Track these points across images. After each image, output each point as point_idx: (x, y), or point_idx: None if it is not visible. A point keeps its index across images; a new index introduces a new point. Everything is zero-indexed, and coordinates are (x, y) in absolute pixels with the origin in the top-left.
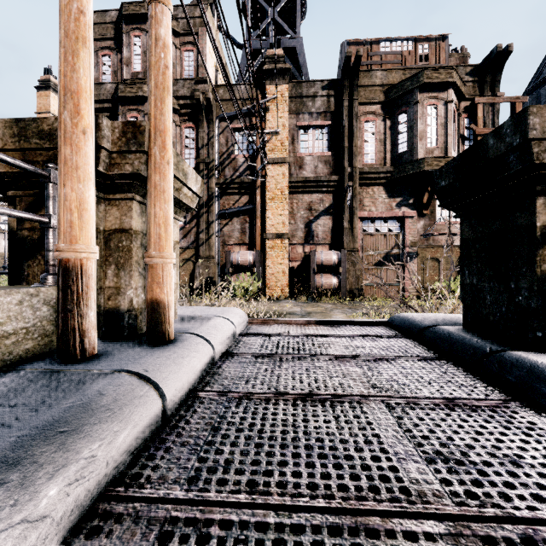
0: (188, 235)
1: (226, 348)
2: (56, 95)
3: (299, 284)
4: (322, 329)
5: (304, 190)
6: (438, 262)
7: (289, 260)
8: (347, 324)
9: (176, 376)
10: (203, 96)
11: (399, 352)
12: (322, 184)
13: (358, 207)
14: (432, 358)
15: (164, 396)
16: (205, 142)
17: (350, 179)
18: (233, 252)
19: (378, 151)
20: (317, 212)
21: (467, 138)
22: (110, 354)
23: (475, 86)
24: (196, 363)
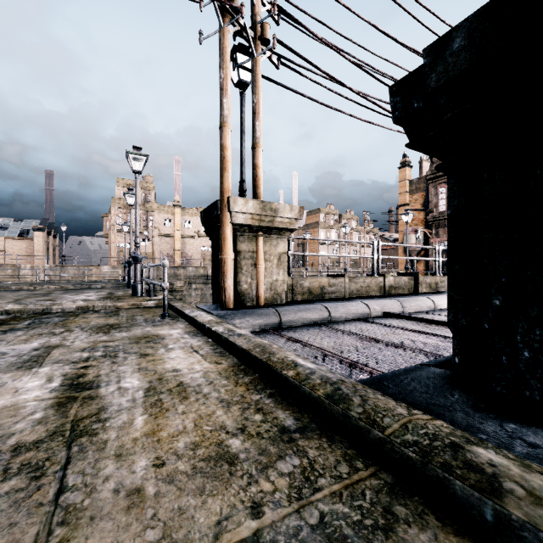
0: None
1: None
2: (408, 168)
3: None
4: None
5: None
6: None
7: None
8: None
9: None
10: None
11: None
12: None
13: None
14: None
15: None
16: None
17: None
18: None
19: None
20: None
21: None
22: None
23: None
24: None
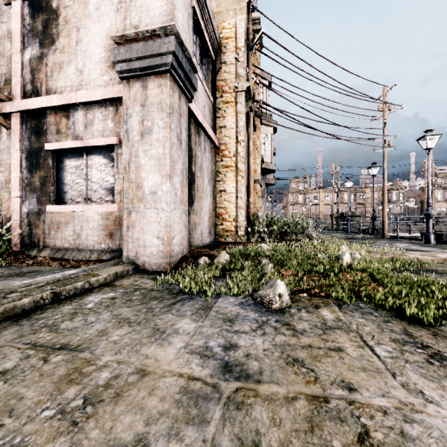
0: None
1: None
2: None
3: None
4: None
5: None
6: None
7: None
8: None
9: None
10: None
11: None
12: None
13: None
14: None
15: None
16: None
17: None
18: None
19: None
20: None
21: None
22: None
23: None
24: None
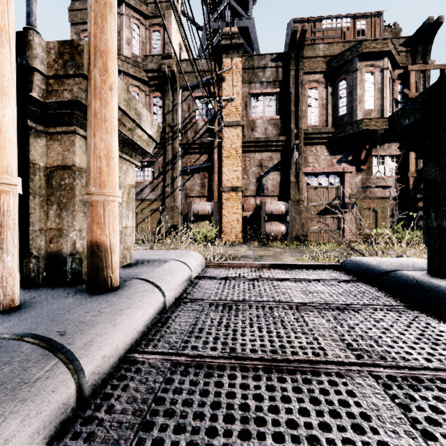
0: (155, 188)
1: (180, 293)
2: None
3: (251, 231)
4: (277, 273)
5: (255, 149)
6: (374, 211)
7: (243, 210)
8: (300, 267)
9: (106, 337)
10: (168, 69)
11: (363, 299)
12: (272, 144)
13: (303, 164)
14: (403, 308)
15: (81, 370)
16: (170, 109)
17: (296, 139)
18: (194, 203)
19: (320, 114)
20: (267, 169)
21: (399, 103)
22: (31, 307)
23: (408, 55)
24: (139, 316)
